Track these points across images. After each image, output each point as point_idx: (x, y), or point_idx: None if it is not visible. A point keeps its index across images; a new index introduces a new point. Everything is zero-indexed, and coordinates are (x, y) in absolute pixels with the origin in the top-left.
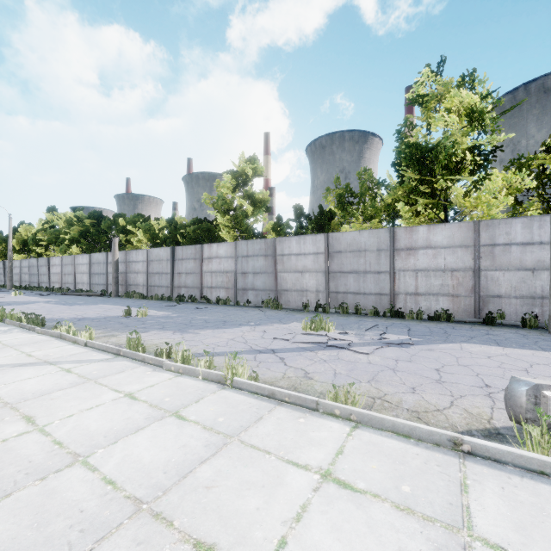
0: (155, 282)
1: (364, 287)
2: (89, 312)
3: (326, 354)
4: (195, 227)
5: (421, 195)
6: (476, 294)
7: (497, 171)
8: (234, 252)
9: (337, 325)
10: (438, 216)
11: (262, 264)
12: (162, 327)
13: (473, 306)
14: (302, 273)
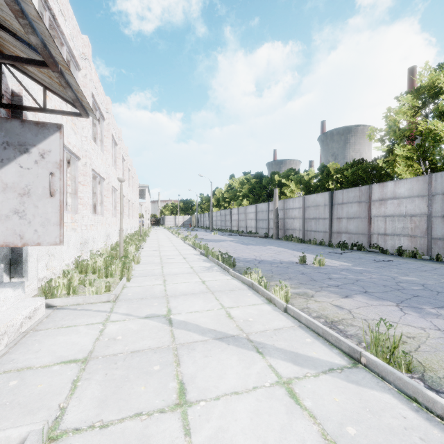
0: (311, 227)
1: None
2: (263, 253)
3: None
4: (355, 169)
5: None
6: None
7: None
8: (426, 189)
9: None
10: None
11: None
12: (364, 290)
13: None
14: None
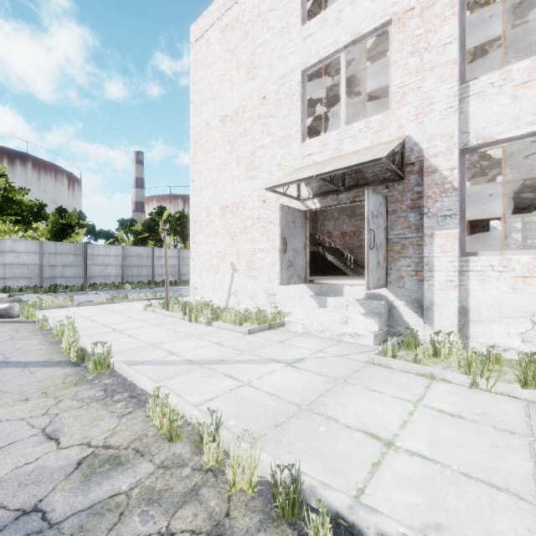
0: None
1: None
2: None
3: None
4: None
5: None
6: None
7: None
8: None
9: None
10: None
11: None
12: None
13: None
14: None
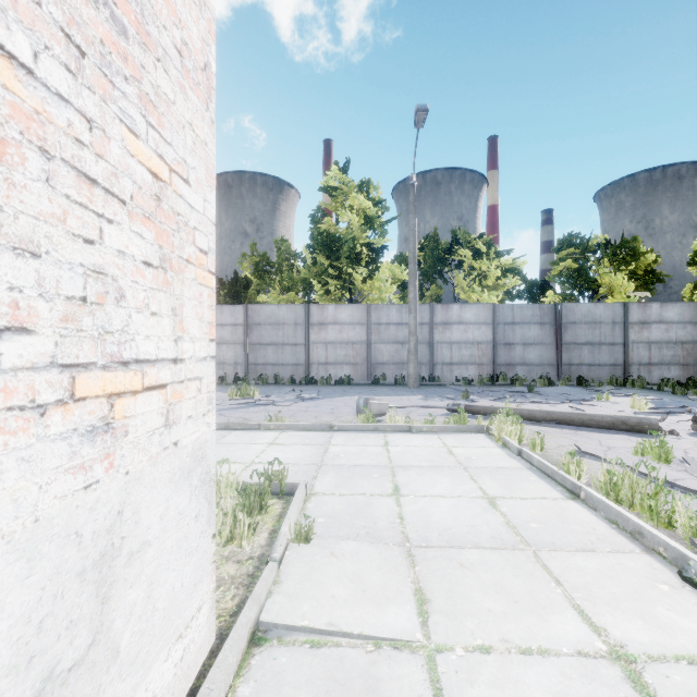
0: None
1: (283, 359)
2: None
3: (256, 409)
4: None
5: (331, 276)
6: (369, 362)
7: (385, 264)
8: None
9: (260, 392)
10: (345, 296)
11: None
12: None
13: (367, 372)
14: (219, 345)
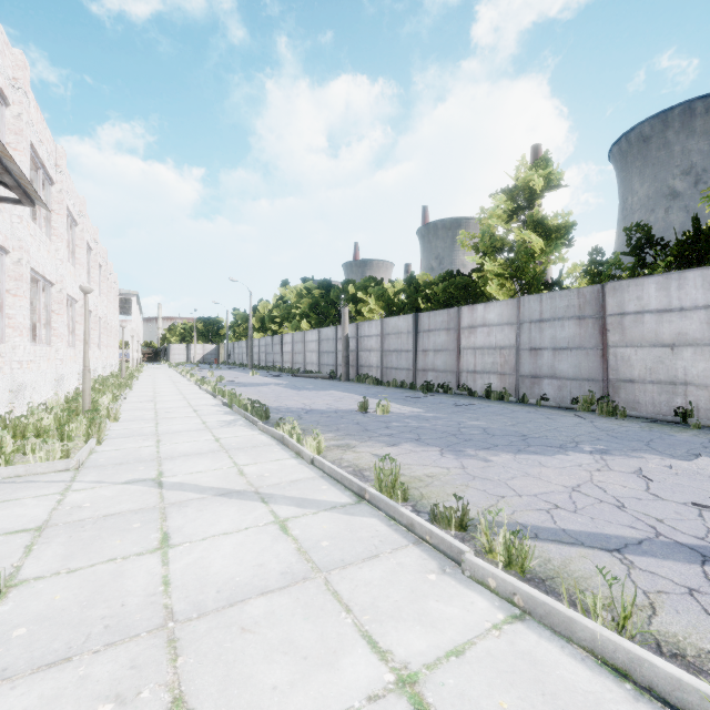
0: (392, 363)
1: None
2: (318, 400)
3: None
4: (446, 284)
5: None
6: None
7: None
8: (515, 316)
9: None
10: None
11: (571, 333)
12: (417, 437)
13: None
14: (673, 348)
